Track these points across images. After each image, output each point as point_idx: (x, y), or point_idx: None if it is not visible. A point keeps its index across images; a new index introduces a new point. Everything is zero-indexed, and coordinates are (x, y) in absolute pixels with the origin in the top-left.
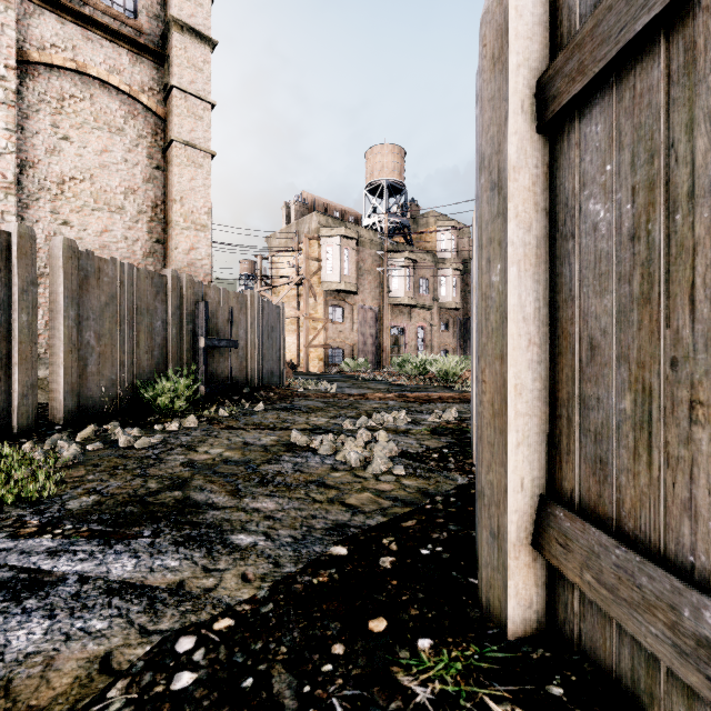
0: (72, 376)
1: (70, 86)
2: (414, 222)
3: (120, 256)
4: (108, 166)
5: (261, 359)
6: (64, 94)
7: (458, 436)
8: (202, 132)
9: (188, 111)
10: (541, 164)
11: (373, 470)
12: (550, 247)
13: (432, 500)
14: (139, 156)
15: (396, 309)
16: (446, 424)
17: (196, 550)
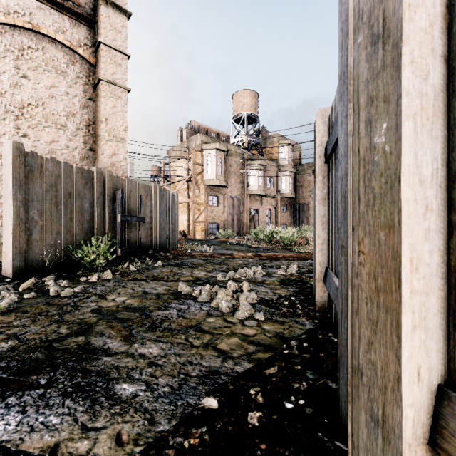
0: (20, 242)
1: (28, 40)
2: (264, 141)
3: (64, 159)
4: (55, 96)
5: (161, 230)
6: (24, 46)
7: (300, 285)
8: (121, 75)
9: (111, 60)
10: (439, 3)
11: (240, 316)
12: (451, 97)
13: (288, 345)
14: (77, 90)
15: (252, 197)
16: (290, 277)
17: (80, 403)
